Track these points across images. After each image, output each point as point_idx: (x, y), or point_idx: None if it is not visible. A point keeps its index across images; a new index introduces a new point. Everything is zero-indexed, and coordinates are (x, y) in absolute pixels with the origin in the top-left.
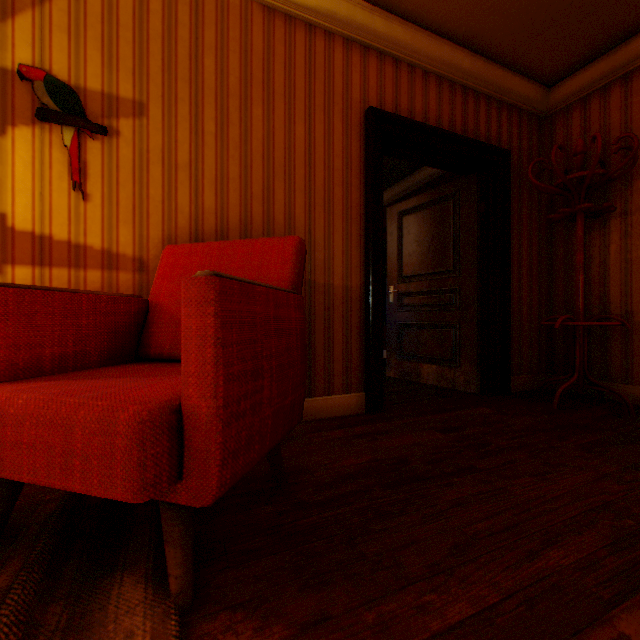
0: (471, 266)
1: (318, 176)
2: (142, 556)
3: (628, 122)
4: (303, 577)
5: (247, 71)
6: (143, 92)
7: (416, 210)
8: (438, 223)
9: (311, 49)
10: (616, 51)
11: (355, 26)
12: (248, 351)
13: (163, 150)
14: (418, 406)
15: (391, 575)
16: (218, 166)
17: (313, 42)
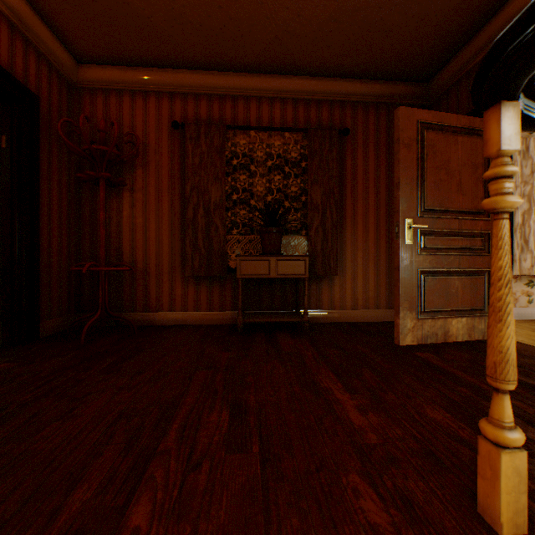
0: None
1: None
2: None
3: (136, 126)
4: None
5: None
6: None
7: None
8: None
9: None
10: (129, 70)
11: None
12: None
13: None
14: None
15: None
16: None
17: None
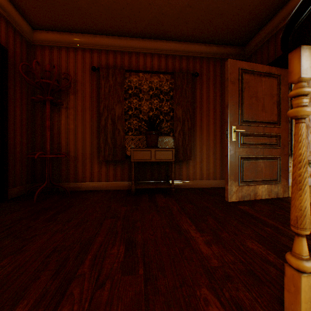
0: None
1: None
2: None
3: (69, 69)
4: None
5: None
6: None
7: None
8: None
9: None
10: (65, 34)
11: None
12: None
13: None
14: None
15: None
16: None
17: None
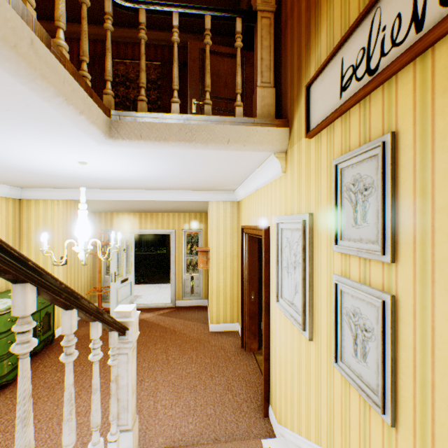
0: None
1: None
2: None
3: None
4: None
5: None
6: None
7: None
8: None
9: None
10: (52, 23)
11: None
12: None
13: None
14: None
15: None
16: None
17: None
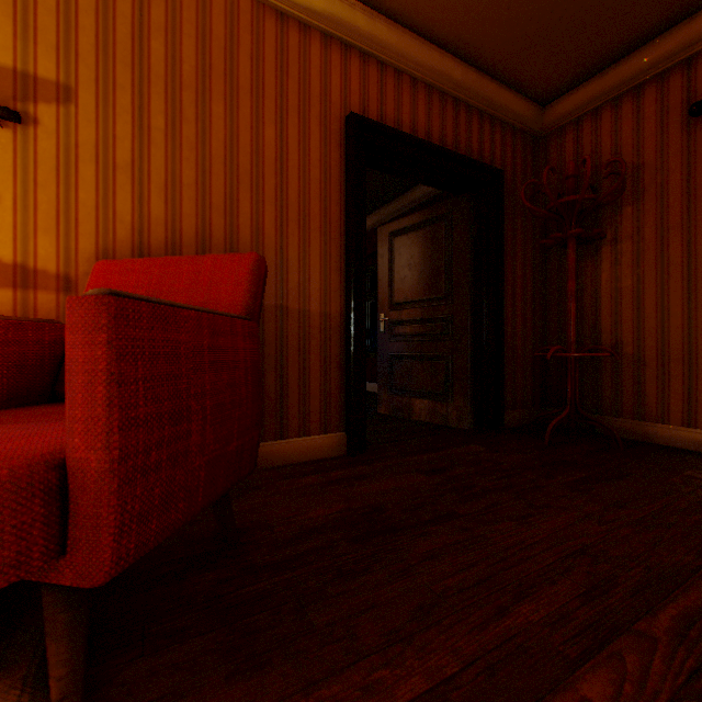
0: (464, 293)
1: (292, 187)
2: (27, 651)
3: (618, 147)
4: (234, 661)
5: (205, 60)
6: (70, 73)
7: (408, 231)
8: (431, 246)
9: (283, 42)
10: (607, 73)
11: (334, 20)
12: (165, 389)
13: (97, 146)
14: (406, 445)
15: (341, 649)
16: (169, 169)
17: (286, 34)
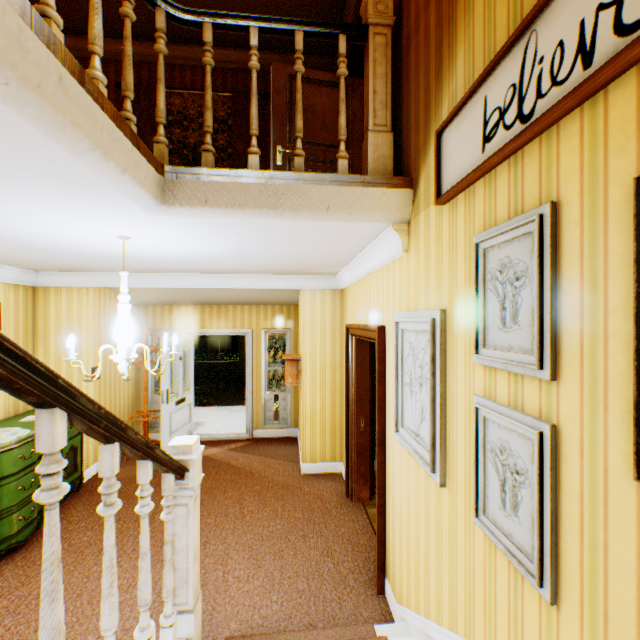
0: None
1: None
2: None
3: None
4: None
5: None
6: None
7: None
8: None
9: None
10: (79, 39)
11: None
12: None
13: None
14: None
15: None
16: None
17: None
